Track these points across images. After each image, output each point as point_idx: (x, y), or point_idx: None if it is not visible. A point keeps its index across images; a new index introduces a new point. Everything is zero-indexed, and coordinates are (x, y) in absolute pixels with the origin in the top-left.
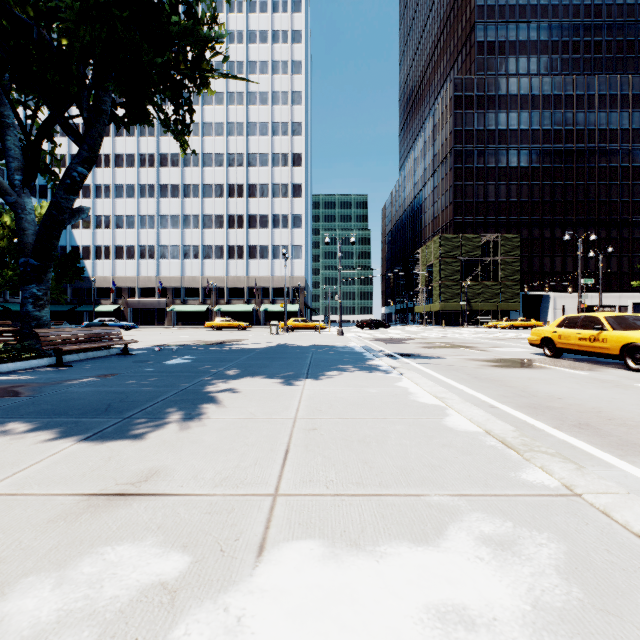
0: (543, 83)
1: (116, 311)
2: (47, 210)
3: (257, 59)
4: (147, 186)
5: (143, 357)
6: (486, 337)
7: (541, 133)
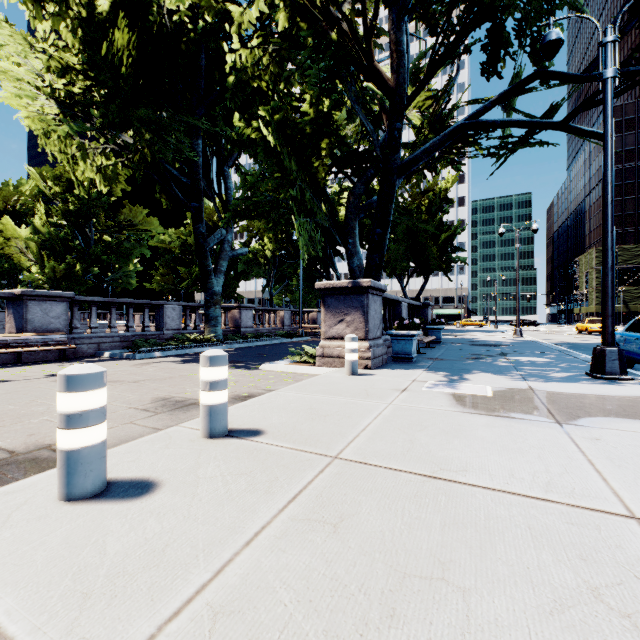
0: None
1: None
2: (417, 295)
3: None
4: None
5: None
6: None
7: None
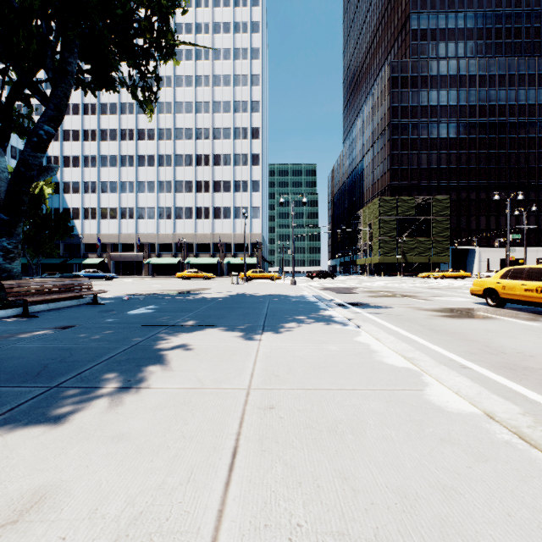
0: (469, 65)
1: (101, 263)
2: (15, 167)
3: (221, 47)
4: (127, 157)
5: (110, 306)
6: (423, 286)
7: (468, 108)
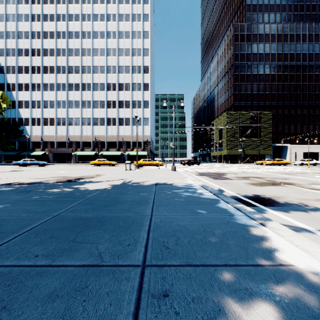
0: (284, 27)
1: (44, 155)
2: None
3: (123, 13)
4: (61, 84)
5: None
6: (274, 172)
7: (283, 55)
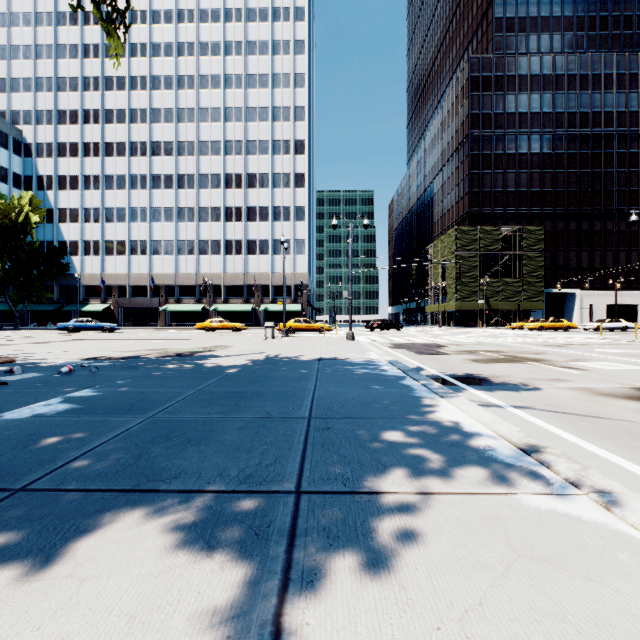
0: (568, 62)
1: (106, 311)
2: None
3: (256, 39)
4: (139, 176)
5: (4, 392)
6: (532, 342)
7: (566, 116)
